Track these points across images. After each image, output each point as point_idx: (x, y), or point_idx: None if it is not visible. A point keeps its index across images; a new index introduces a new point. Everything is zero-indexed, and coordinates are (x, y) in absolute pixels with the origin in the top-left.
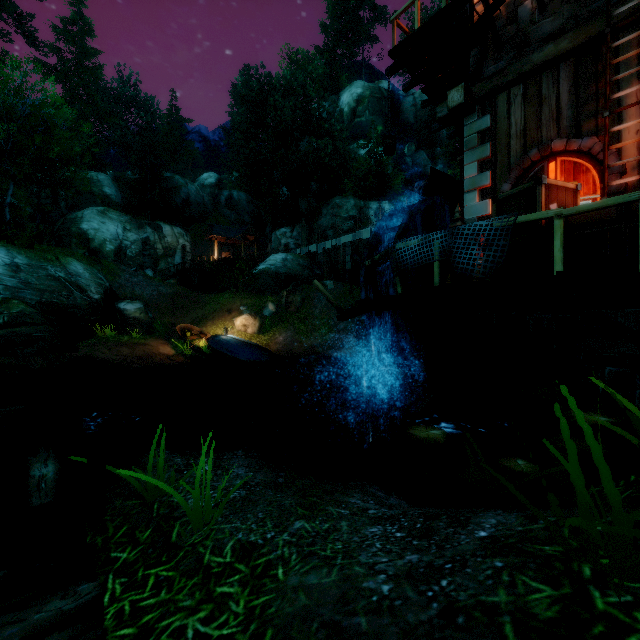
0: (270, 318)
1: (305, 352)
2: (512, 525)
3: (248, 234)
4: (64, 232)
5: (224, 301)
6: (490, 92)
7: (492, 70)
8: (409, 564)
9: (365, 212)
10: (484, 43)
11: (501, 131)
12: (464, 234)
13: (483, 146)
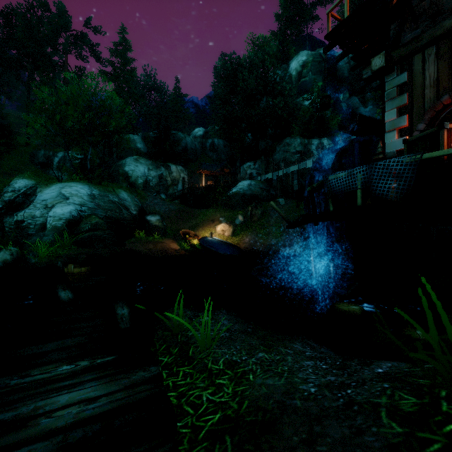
0: (240, 225)
1: (264, 249)
2: (401, 367)
3: (224, 168)
4: (115, 173)
5: (209, 214)
6: (407, 55)
7: (409, 37)
8: (328, 381)
9: (308, 147)
10: (402, 18)
11: (417, 83)
12: (380, 168)
13: (401, 96)
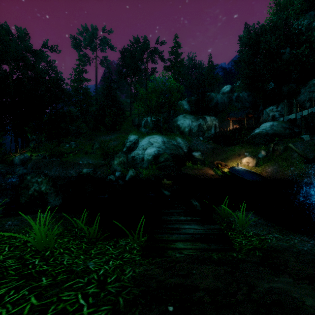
0: (262, 158)
1: (286, 178)
2: None
3: (248, 114)
4: (172, 126)
5: (236, 150)
6: None
7: None
8: None
9: None
10: None
11: None
12: None
13: None
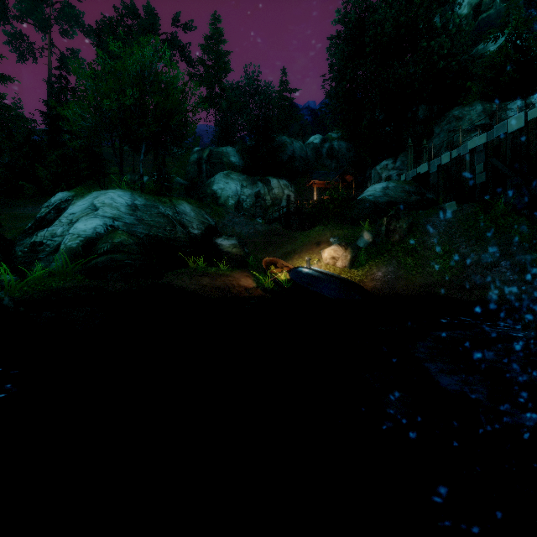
0: (365, 250)
1: (414, 292)
2: None
3: (346, 174)
4: (203, 195)
5: (314, 234)
6: None
7: None
8: None
9: (500, 116)
10: None
11: None
12: None
13: None
